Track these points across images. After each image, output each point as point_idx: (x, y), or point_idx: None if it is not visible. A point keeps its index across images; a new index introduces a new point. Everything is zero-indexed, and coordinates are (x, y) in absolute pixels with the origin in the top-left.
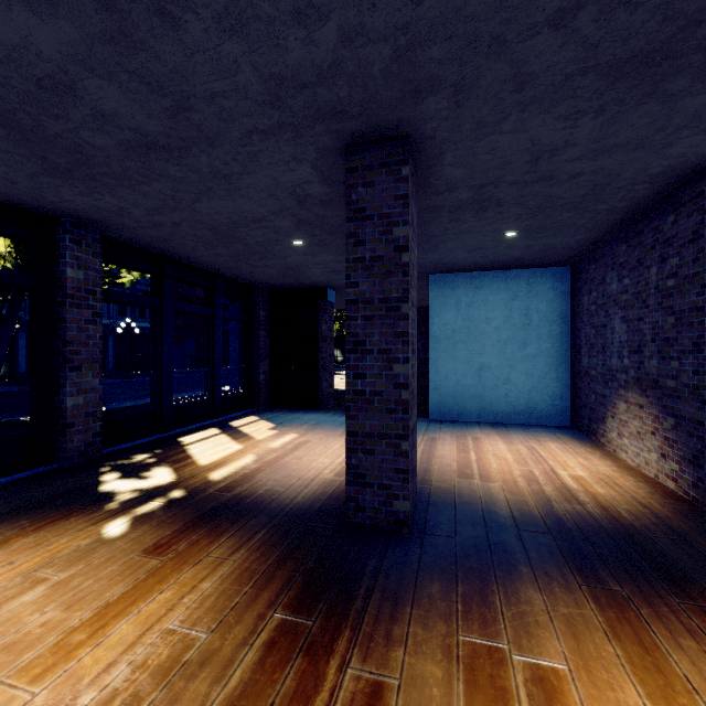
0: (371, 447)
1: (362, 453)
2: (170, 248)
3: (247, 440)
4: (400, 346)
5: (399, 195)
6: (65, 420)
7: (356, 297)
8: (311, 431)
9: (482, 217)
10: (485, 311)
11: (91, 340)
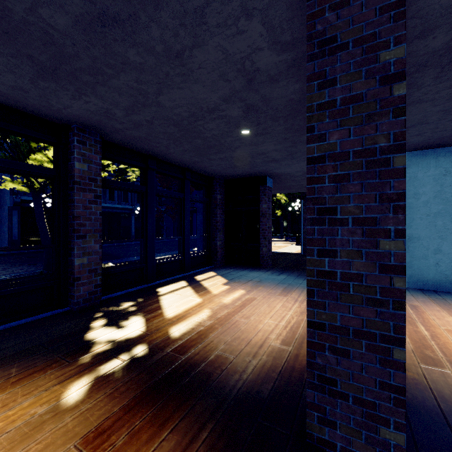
0: (343, 346)
1: (330, 353)
2: (151, 147)
3: (205, 294)
4: (391, 214)
5: (389, 5)
6: (74, 275)
7: (322, 153)
8: (255, 288)
9: (444, 78)
10: (413, 187)
11: (93, 215)
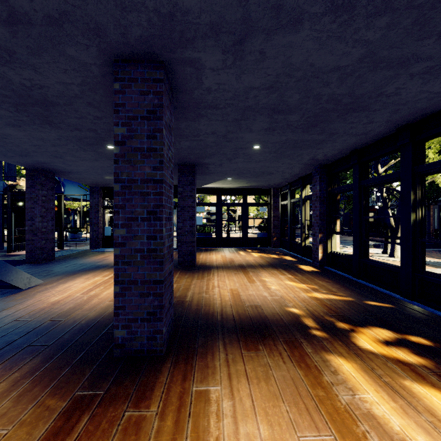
0: None
1: None
2: None
3: None
4: None
5: None
6: None
7: None
8: None
9: None
10: None
11: None
